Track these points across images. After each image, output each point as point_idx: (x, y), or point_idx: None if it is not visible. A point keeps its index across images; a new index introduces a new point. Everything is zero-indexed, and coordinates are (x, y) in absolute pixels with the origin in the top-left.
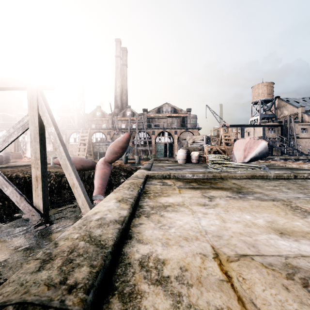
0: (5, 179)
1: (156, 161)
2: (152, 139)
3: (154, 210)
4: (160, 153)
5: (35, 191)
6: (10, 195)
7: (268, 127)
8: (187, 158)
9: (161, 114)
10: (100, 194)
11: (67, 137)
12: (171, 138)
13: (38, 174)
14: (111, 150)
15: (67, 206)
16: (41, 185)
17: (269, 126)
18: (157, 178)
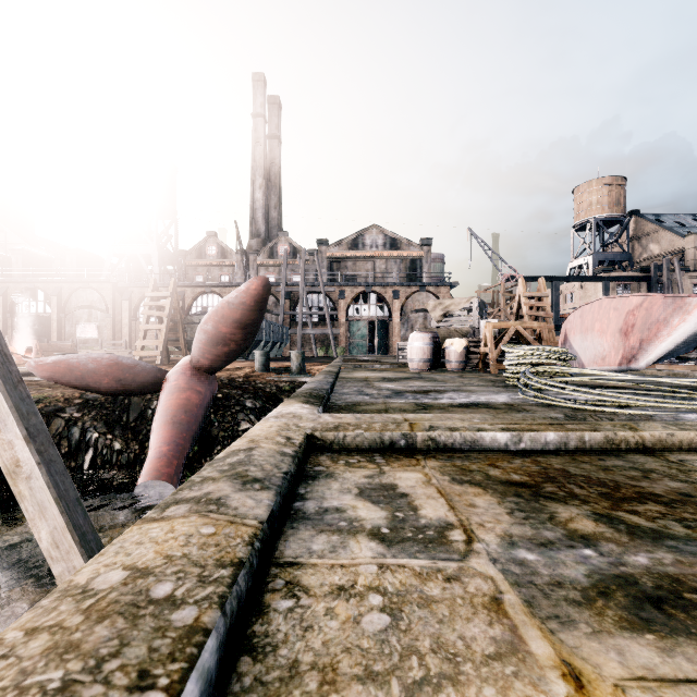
0: None
1: (348, 363)
2: (339, 310)
3: None
4: (357, 345)
5: None
6: None
7: (615, 282)
8: (434, 357)
9: (361, 252)
10: (161, 479)
11: (133, 305)
12: (384, 307)
13: None
14: (209, 334)
15: None
16: None
17: (619, 279)
18: (355, 455)
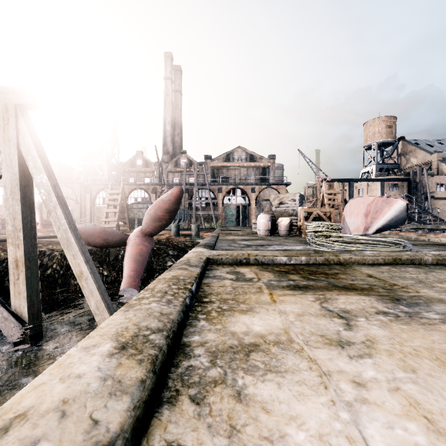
0: None
1: (223, 232)
2: (218, 199)
3: (219, 368)
4: (229, 221)
5: (13, 284)
6: None
7: (388, 182)
8: (272, 228)
9: (231, 163)
10: (132, 287)
11: (92, 196)
12: (246, 198)
13: (20, 256)
14: (152, 216)
15: (77, 306)
16: (24, 274)
17: (390, 180)
18: (226, 265)
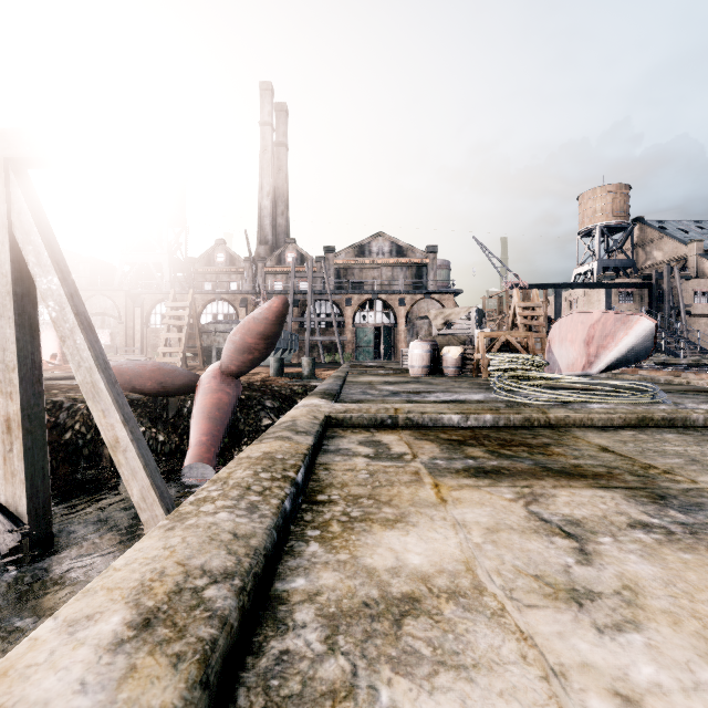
0: None
1: (355, 369)
2: (346, 317)
3: (342, 658)
4: (364, 351)
5: (3, 460)
6: None
7: (617, 289)
8: (433, 363)
9: (367, 259)
10: (203, 462)
11: (145, 312)
12: (390, 314)
13: (14, 412)
14: (237, 344)
15: (114, 493)
16: (21, 443)
17: (621, 286)
18: (358, 428)
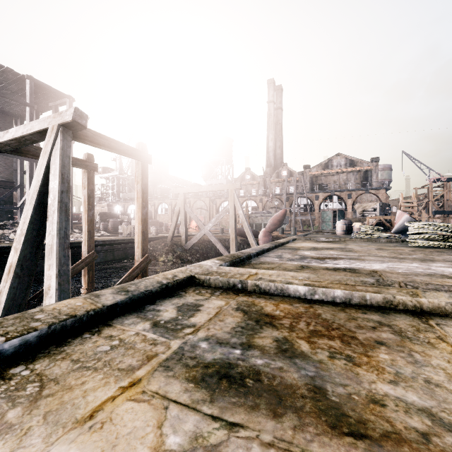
0: (216, 240)
1: (313, 232)
2: (315, 206)
3: (294, 244)
4: (326, 224)
5: (231, 246)
6: (219, 248)
7: None
8: (348, 230)
9: (330, 170)
10: None
11: (217, 207)
12: (342, 203)
13: (233, 237)
14: (271, 223)
15: None
16: (235, 243)
17: None
18: (302, 240)
